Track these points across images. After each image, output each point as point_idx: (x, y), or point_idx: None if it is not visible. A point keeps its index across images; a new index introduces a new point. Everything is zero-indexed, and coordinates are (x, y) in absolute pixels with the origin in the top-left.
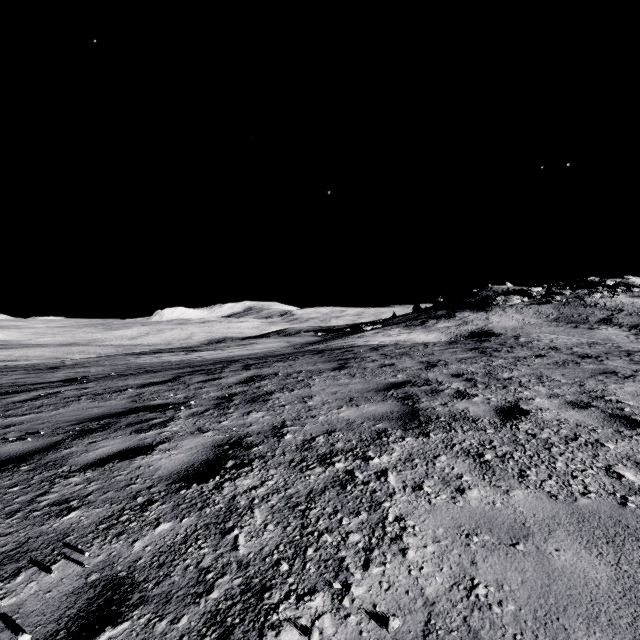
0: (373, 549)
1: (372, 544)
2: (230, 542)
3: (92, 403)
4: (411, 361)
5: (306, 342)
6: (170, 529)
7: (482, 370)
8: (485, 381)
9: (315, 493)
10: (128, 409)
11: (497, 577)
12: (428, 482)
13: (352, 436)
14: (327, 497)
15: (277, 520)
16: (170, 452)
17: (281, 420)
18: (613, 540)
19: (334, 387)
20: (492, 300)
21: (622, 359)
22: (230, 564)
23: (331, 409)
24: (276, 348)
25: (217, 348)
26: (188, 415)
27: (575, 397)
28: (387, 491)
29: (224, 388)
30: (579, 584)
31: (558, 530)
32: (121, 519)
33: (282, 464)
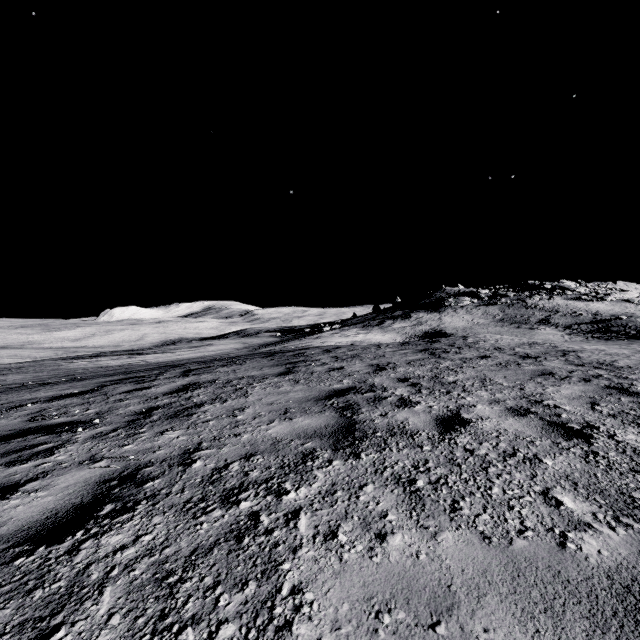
0: None
1: None
2: None
3: None
4: (361, 364)
5: (263, 343)
6: None
7: (429, 373)
8: (430, 386)
9: (199, 552)
10: (16, 431)
11: None
12: (345, 526)
13: (273, 461)
14: (213, 558)
15: (130, 606)
16: (36, 494)
17: (198, 441)
18: (552, 605)
19: (272, 396)
20: (445, 301)
21: (558, 359)
22: None
23: (260, 424)
24: (230, 350)
25: (166, 350)
26: (88, 437)
27: (515, 402)
28: (292, 543)
29: (149, 400)
30: None
31: (489, 594)
32: None
33: (174, 507)
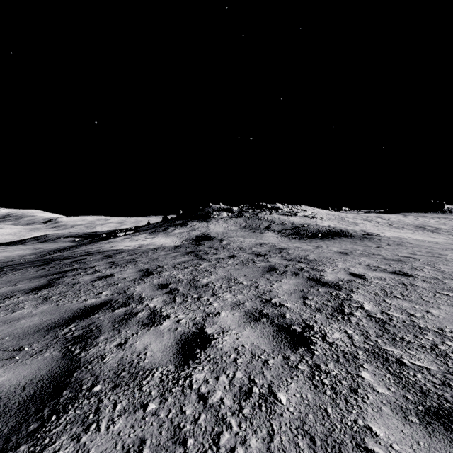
0: None
1: None
2: None
3: None
4: (132, 269)
5: (55, 248)
6: None
7: (188, 276)
8: (185, 291)
9: None
10: None
11: None
12: None
13: None
14: None
15: None
16: None
17: None
18: None
19: None
20: (211, 214)
21: (278, 256)
22: None
23: None
24: (13, 257)
25: None
26: None
27: (252, 304)
28: None
29: None
30: None
31: None
32: None
33: None
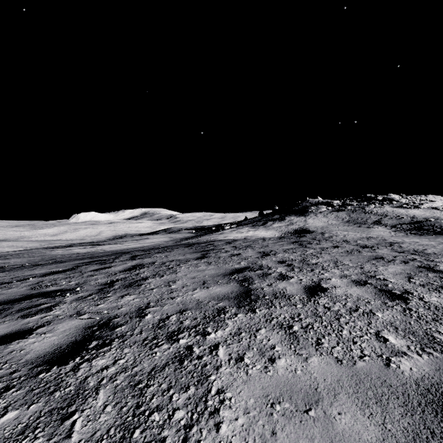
0: (193, 426)
1: (193, 420)
2: (66, 429)
3: None
4: (252, 251)
5: (183, 237)
6: (14, 418)
7: (299, 258)
8: (300, 266)
9: (156, 370)
10: (24, 296)
11: None
12: (248, 354)
13: (198, 314)
14: (165, 373)
15: (117, 400)
16: (45, 335)
17: (147, 302)
18: (380, 400)
19: (194, 273)
20: (309, 208)
21: (387, 248)
22: None
23: (187, 291)
24: (161, 242)
25: (117, 242)
26: (73, 300)
27: (357, 277)
28: (215, 364)
29: (110, 275)
30: None
31: (341, 393)
32: None
33: (137, 342)
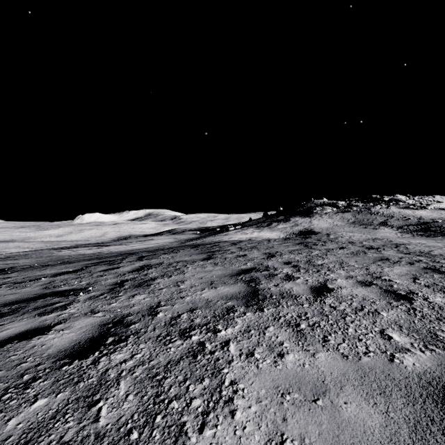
0: (209, 412)
1: (209, 408)
2: (93, 414)
3: (10, 290)
4: (258, 252)
5: (188, 238)
6: (45, 405)
7: (304, 259)
8: (306, 267)
9: (172, 363)
10: (38, 295)
11: (301, 431)
12: (258, 349)
13: (208, 313)
14: (181, 366)
15: (137, 390)
16: (63, 332)
17: (157, 301)
18: (384, 391)
19: (201, 273)
20: (314, 209)
21: (393, 250)
22: (89, 436)
23: (196, 291)
24: (166, 243)
25: (122, 243)
26: (86, 299)
27: (363, 278)
28: (227, 359)
29: (119, 275)
30: (360, 432)
31: (347, 385)
32: (3, 398)
33: (151, 339)
